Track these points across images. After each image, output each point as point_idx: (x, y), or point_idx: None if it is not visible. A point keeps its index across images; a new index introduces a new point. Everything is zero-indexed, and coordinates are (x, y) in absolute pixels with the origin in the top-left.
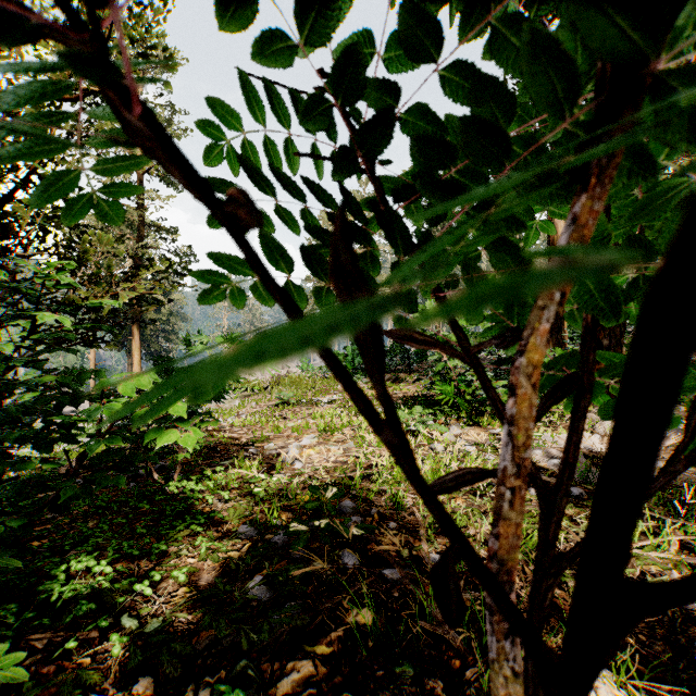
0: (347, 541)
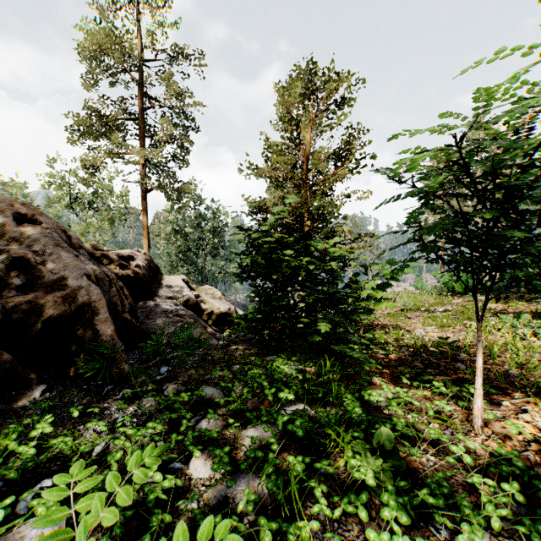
0: (459, 361)
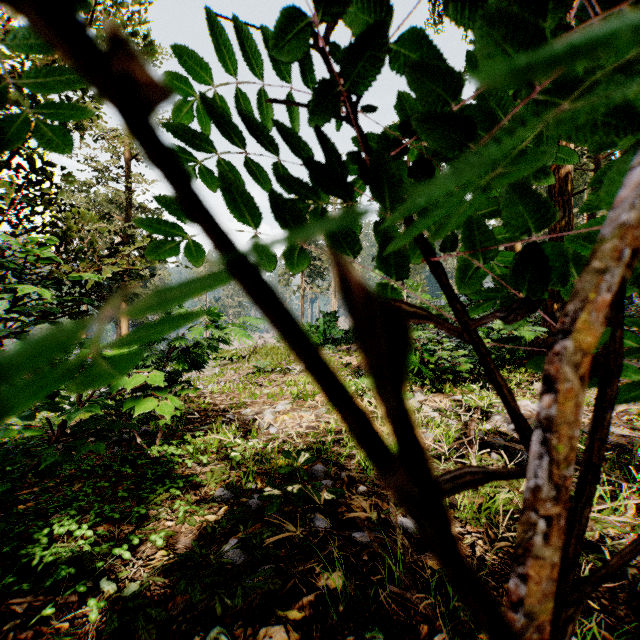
0: (318, 504)
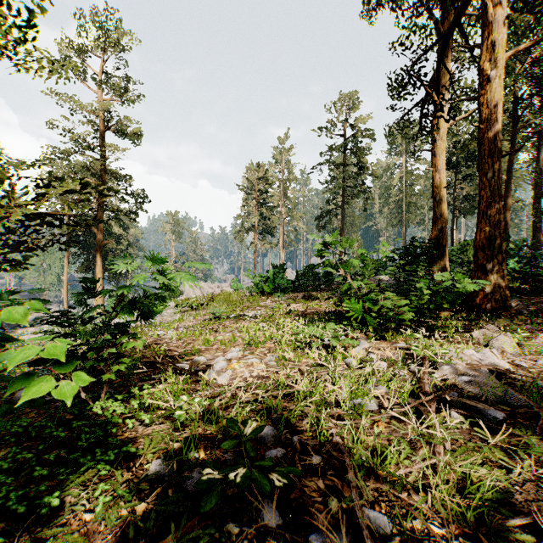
0: None
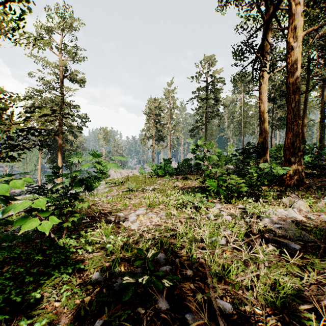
0: None
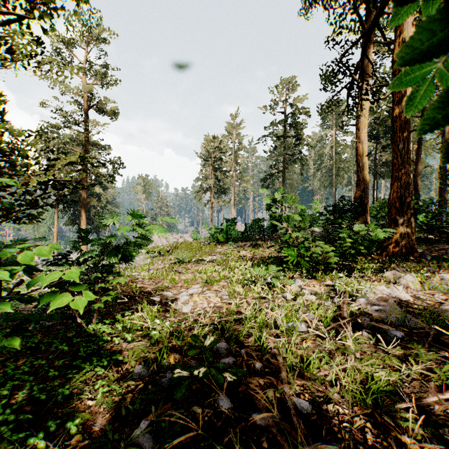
0: None
